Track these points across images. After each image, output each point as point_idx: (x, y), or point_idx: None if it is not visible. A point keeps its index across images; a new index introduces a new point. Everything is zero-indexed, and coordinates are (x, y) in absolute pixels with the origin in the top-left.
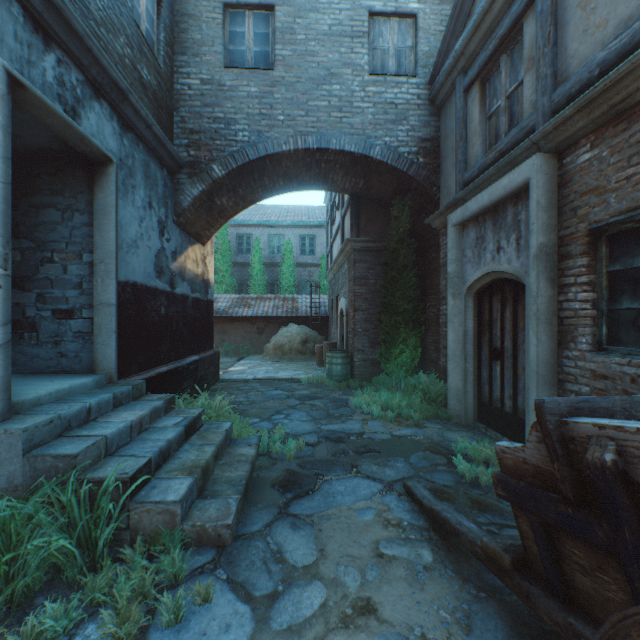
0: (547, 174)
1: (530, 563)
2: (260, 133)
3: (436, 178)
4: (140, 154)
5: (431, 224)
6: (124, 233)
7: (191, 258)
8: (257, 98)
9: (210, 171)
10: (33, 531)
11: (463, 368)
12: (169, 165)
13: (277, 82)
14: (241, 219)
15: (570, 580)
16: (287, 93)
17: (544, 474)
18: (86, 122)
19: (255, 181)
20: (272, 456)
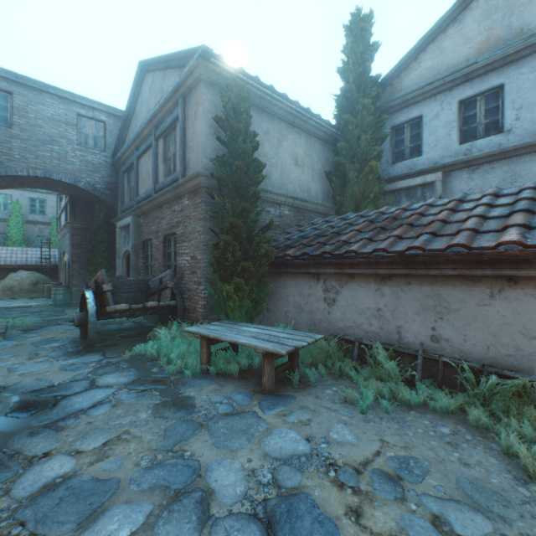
0: (136, 222)
1: None
2: (2, 162)
3: (116, 202)
4: None
5: (114, 223)
6: None
7: None
8: None
9: None
10: None
11: None
12: None
13: (15, 136)
14: None
15: None
16: (23, 144)
17: None
18: None
19: None
20: (17, 326)
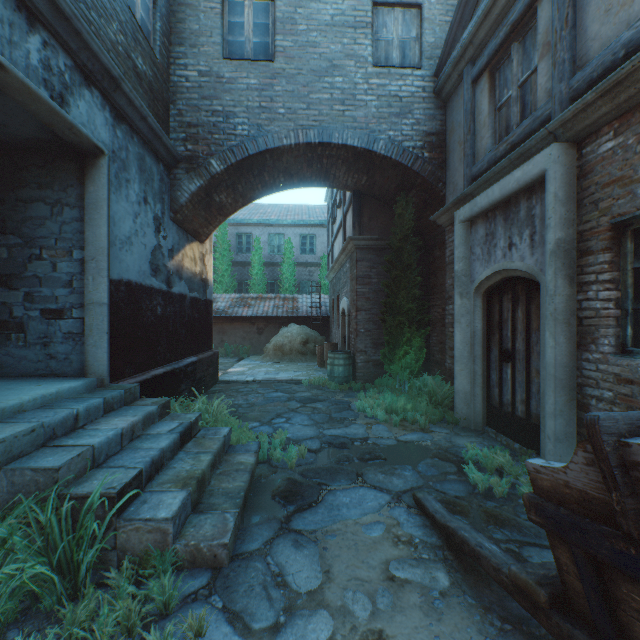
0: (565, 165)
1: (570, 600)
2: (260, 127)
3: (442, 173)
4: (134, 147)
5: (436, 221)
6: (117, 229)
7: (189, 256)
8: (257, 90)
9: (208, 166)
10: (7, 555)
11: (471, 370)
12: (165, 159)
13: (277, 74)
14: (241, 218)
15: (626, 629)
16: (288, 85)
17: (593, 502)
18: (75, 110)
19: (255, 177)
20: (272, 464)
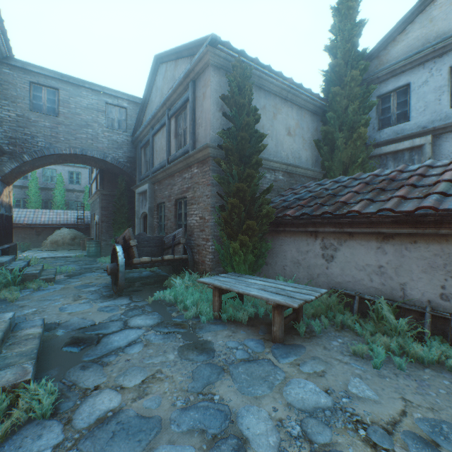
0: (151, 189)
1: None
2: (51, 144)
3: (135, 172)
4: None
5: (133, 189)
6: None
7: (5, 195)
8: (50, 128)
9: (22, 157)
10: None
11: None
12: None
13: (61, 123)
14: None
15: None
16: (66, 129)
17: None
18: None
19: (47, 160)
20: (63, 273)
